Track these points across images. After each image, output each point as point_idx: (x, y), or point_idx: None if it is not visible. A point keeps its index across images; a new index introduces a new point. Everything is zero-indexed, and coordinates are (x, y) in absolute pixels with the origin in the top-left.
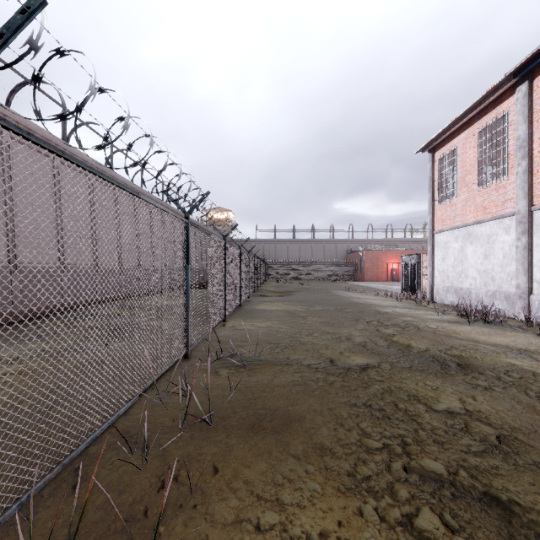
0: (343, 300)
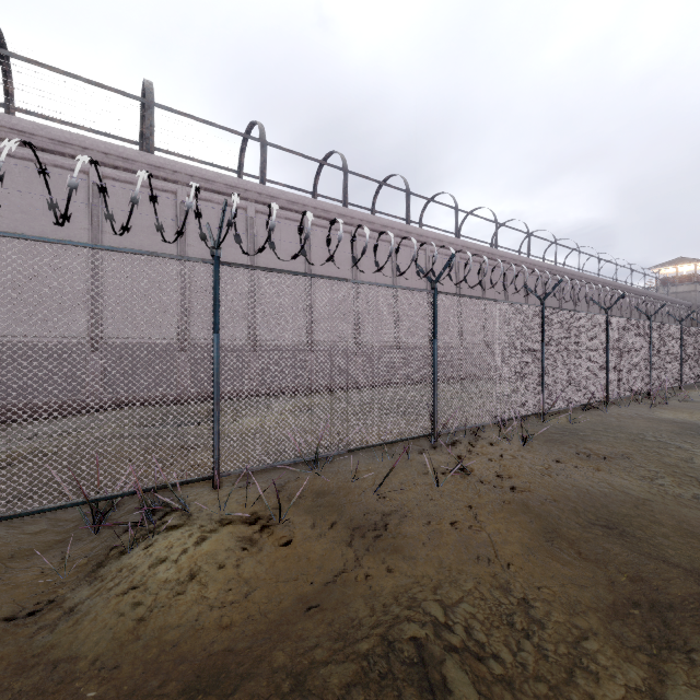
0: None
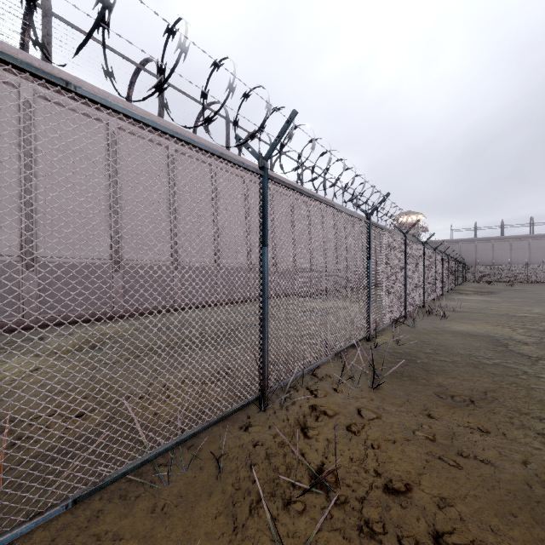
0: None
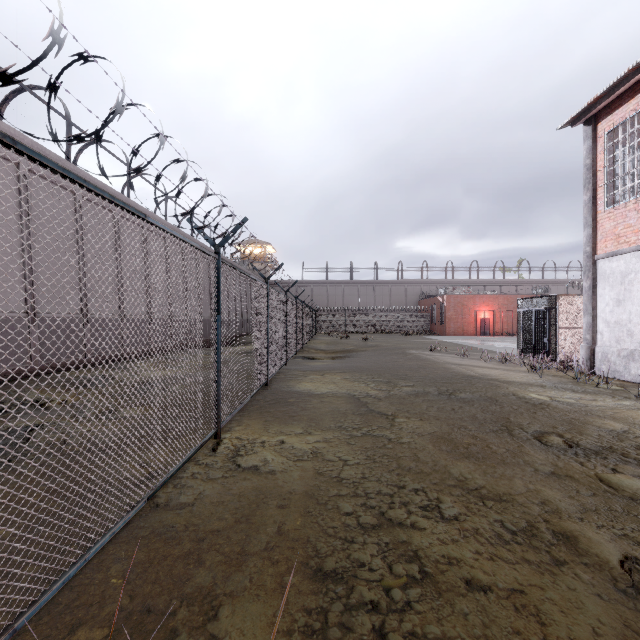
0: (440, 370)
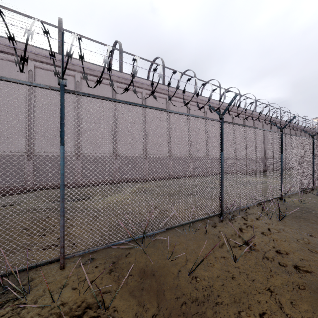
0: None
